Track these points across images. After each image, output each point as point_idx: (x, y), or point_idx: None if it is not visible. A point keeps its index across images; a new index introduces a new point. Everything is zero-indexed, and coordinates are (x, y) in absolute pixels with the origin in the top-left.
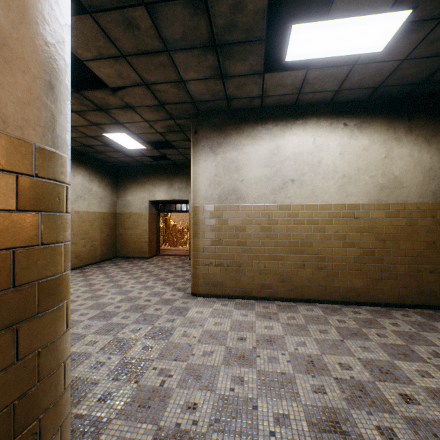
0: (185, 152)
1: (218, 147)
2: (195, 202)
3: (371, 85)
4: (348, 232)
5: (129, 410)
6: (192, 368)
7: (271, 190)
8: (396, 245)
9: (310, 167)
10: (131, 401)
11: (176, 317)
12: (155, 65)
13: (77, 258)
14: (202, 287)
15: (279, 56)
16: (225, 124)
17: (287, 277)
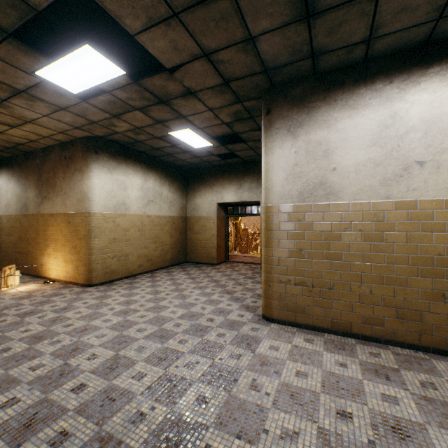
0: (256, 145)
1: (298, 127)
2: (267, 201)
3: None
4: None
5: None
6: None
7: (381, 180)
8: None
9: None
10: None
11: (242, 352)
12: (214, 20)
13: (148, 261)
14: (276, 311)
15: None
16: (309, 94)
17: (411, 311)
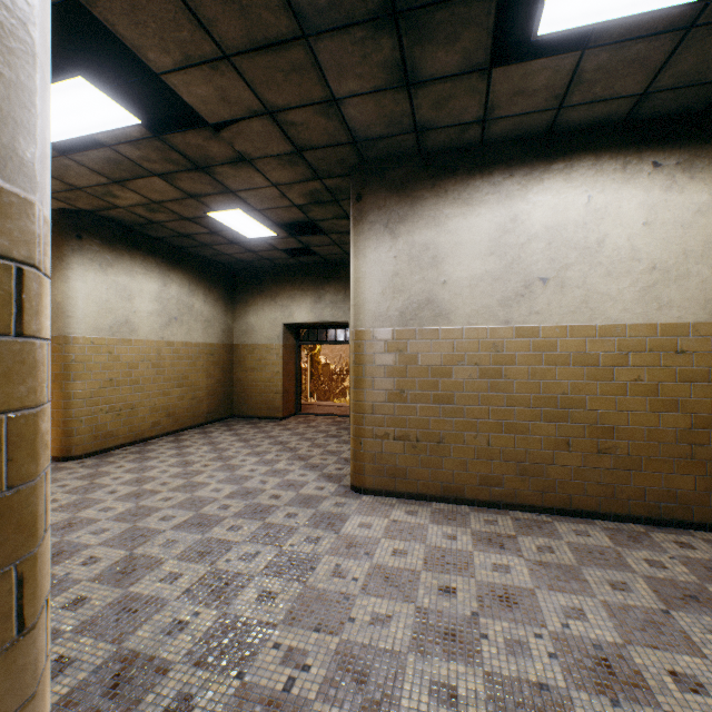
0: (342, 239)
1: (399, 223)
2: (358, 324)
3: None
4: (663, 381)
5: None
6: (348, 652)
7: (500, 300)
8: None
9: (580, 253)
10: None
11: (322, 534)
12: (282, 71)
13: (170, 417)
14: (370, 477)
15: (521, 33)
16: (413, 179)
17: (533, 465)
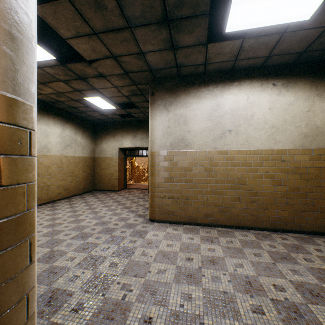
0: (145, 111)
1: (170, 105)
2: (152, 148)
3: (297, 51)
4: (277, 172)
5: (96, 320)
6: (148, 284)
7: (212, 139)
8: (318, 183)
9: (244, 120)
10: (98, 312)
11: (137, 239)
12: (120, 40)
13: (66, 190)
14: (157, 215)
15: (219, 29)
16: (176, 87)
17: (225, 208)
